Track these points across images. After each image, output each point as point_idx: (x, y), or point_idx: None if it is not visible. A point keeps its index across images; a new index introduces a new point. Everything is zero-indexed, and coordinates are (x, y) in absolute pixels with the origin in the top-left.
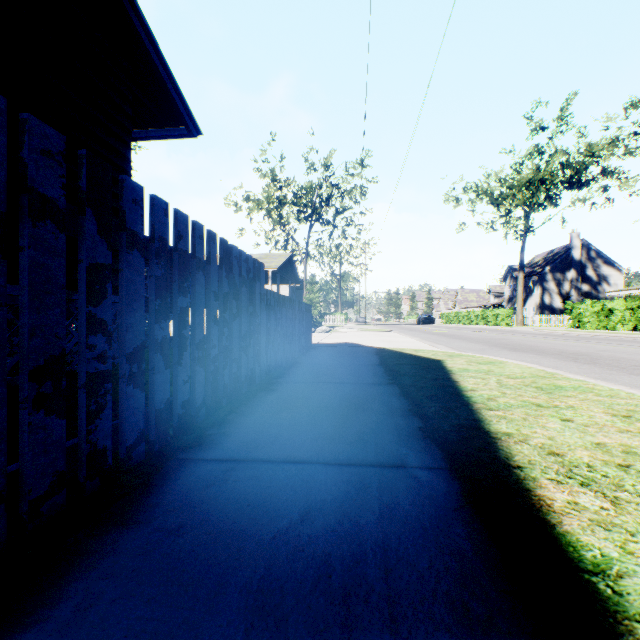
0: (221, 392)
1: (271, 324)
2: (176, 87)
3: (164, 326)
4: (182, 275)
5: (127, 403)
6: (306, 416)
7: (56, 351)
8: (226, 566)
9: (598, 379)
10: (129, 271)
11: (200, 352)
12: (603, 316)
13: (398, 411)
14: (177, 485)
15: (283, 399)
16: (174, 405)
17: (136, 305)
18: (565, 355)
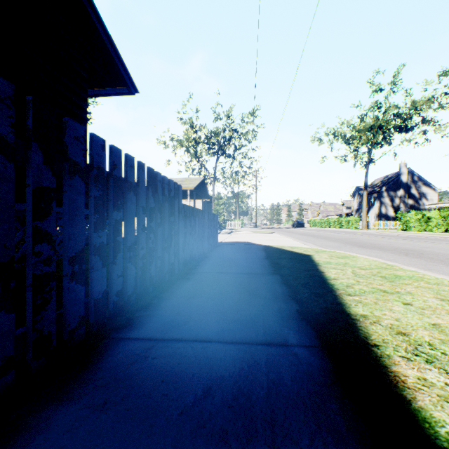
0: (148, 282)
1: (187, 229)
2: (120, 58)
3: (101, 234)
4: (116, 195)
5: (69, 296)
6: (211, 300)
7: (5, 259)
8: (139, 443)
9: (424, 269)
10: (71, 193)
11: (131, 253)
12: (423, 222)
13: (280, 296)
14: (107, 362)
15: (195, 286)
16: (110, 294)
17: (77, 219)
18: (399, 251)
